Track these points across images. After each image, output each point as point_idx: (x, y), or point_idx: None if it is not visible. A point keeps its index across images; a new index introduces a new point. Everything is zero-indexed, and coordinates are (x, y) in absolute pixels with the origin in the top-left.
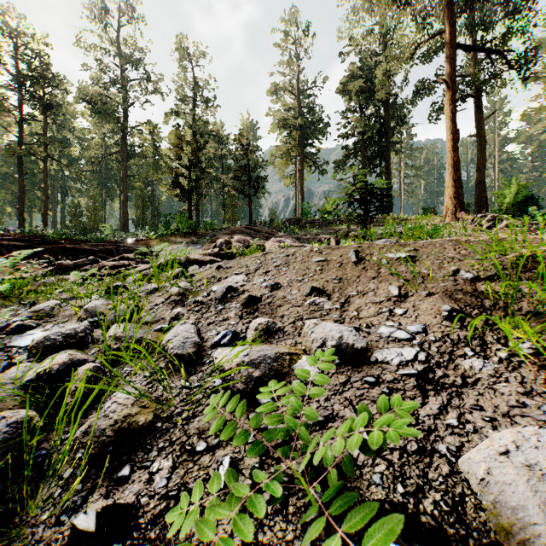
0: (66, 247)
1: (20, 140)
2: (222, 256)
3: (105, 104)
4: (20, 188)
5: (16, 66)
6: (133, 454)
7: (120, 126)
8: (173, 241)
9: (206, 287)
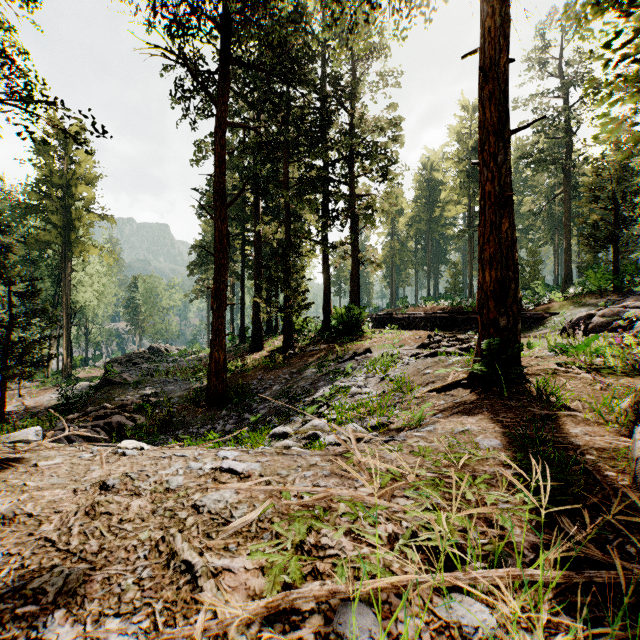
0: (470, 317)
1: (470, 220)
2: (468, 349)
3: (540, 152)
4: (469, 259)
5: (467, 160)
6: (336, 400)
7: (558, 167)
8: (581, 302)
9: (390, 372)
